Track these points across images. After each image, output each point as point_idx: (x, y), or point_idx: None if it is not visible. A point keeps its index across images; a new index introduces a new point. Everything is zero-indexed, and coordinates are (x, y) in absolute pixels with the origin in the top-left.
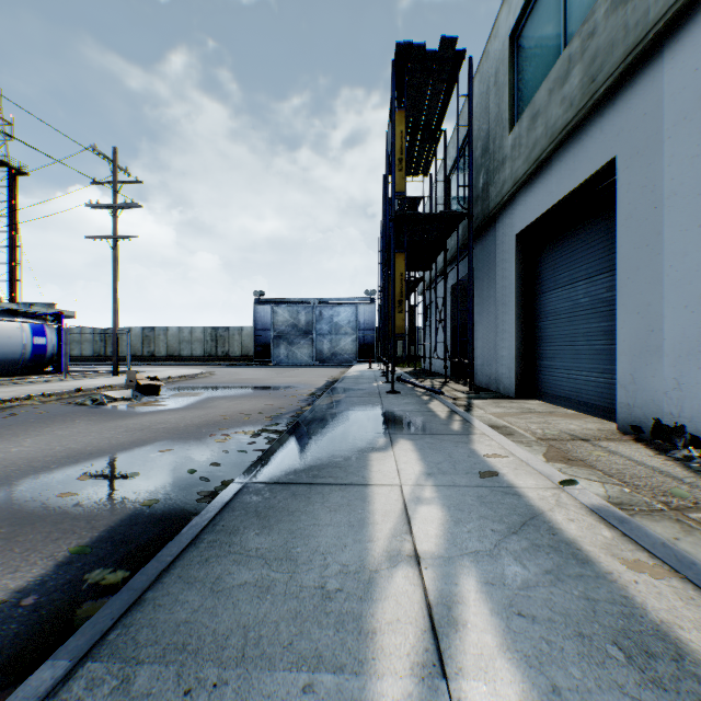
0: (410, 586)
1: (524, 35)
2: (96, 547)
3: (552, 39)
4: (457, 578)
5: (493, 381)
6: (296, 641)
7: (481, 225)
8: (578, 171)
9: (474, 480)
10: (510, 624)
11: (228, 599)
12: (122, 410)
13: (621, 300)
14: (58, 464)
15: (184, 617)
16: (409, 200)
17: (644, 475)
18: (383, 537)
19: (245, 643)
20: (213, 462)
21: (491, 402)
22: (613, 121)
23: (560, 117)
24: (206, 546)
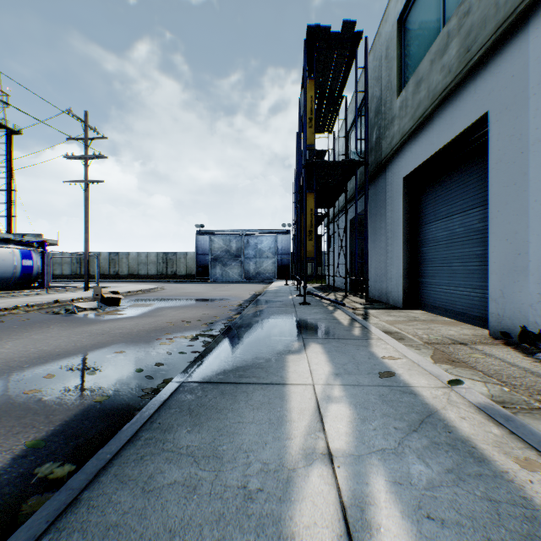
0: (325, 486)
1: (409, 18)
2: (50, 440)
3: (433, 20)
4: (367, 478)
5: (384, 295)
6: None
7: (374, 171)
8: (455, 125)
9: (375, 380)
10: (421, 529)
11: (157, 500)
12: (88, 318)
13: (492, 229)
14: (30, 364)
15: (114, 519)
16: (316, 153)
17: (518, 376)
18: (300, 434)
19: None
20: (157, 362)
21: (383, 312)
22: (485, 83)
23: (440, 82)
24: (142, 443)
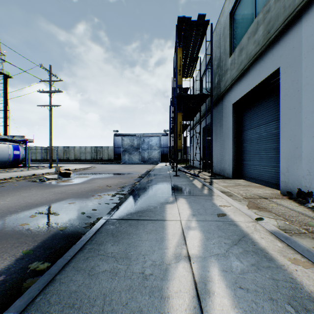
0: (186, 272)
1: (236, 13)
2: (36, 250)
3: (249, 14)
4: (208, 268)
5: (222, 171)
6: (129, 302)
7: (216, 100)
8: (261, 74)
9: (215, 218)
10: (236, 293)
11: (96, 279)
12: (52, 184)
13: (282, 134)
14: (21, 210)
15: (74, 289)
16: (183, 89)
17: (295, 215)
18: (172, 246)
19: (104, 303)
20: (93, 209)
21: (221, 180)
22: (278, 51)
23: (253, 50)
24: (87, 251)
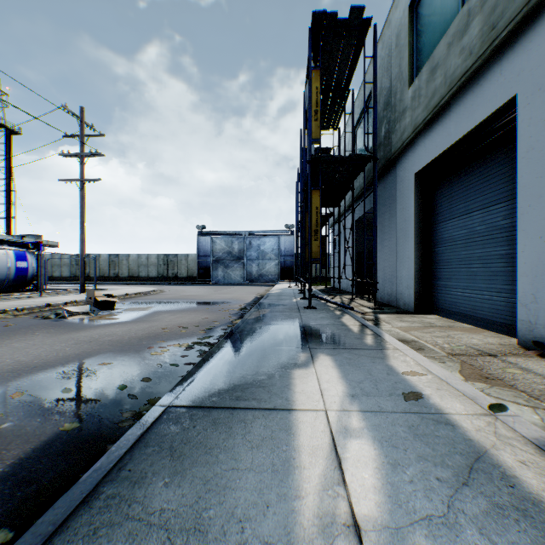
0: None
1: (422, 2)
2: None
3: (450, 1)
4: None
5: (394, 298)
6: None
7: (383, 167)
8: (477, 112)
9: (400, 403)
10: None
11: None
12: (79, 323)
13: (522, 226)
14: None
15: None
16: (321, 151)
17: None
18: (313, 490)
19: None
20: (144, 377)
21: (394, 316)
22: (513, 63)
23: (459, 66)
24: (101, 504)
